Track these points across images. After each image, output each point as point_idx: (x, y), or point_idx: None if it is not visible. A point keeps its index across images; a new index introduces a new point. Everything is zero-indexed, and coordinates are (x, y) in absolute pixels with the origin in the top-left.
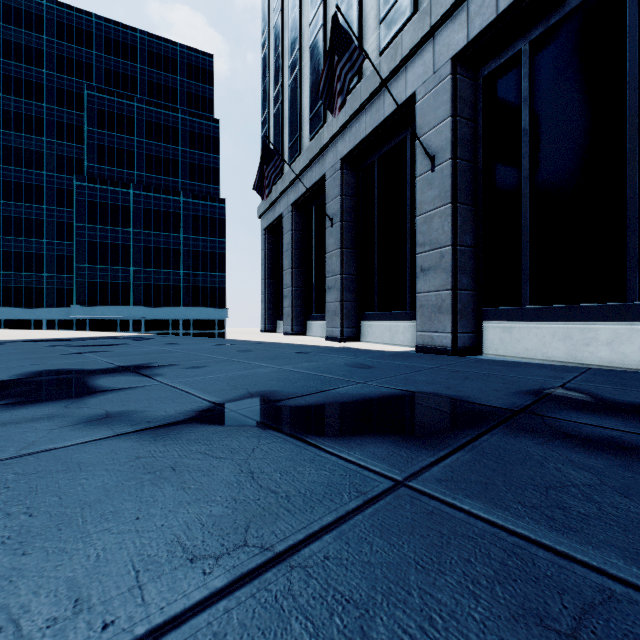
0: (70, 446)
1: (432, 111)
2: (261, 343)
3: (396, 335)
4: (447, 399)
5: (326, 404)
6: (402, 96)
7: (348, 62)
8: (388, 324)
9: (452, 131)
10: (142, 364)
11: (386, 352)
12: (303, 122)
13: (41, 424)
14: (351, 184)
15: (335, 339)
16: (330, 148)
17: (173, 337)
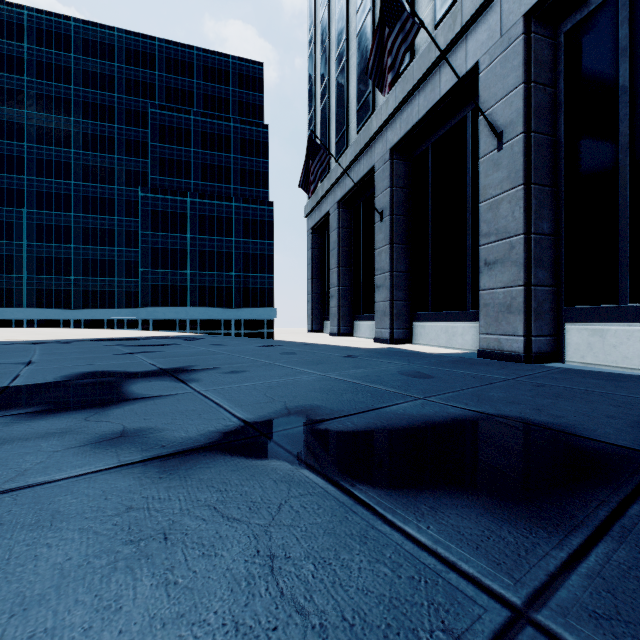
0: (60, 481)
1: (499, 80)
2: (306, 345)
3: (453, 337)
4: (544, 429)
5: (379, 430)
6: (462, 69)
7: (400, 33)
8: (444, 325)
9: (525, 100)
10: (183, 367)
11: (444, 357)
12: (350, 114)
13: (48, 443)
14: (402, 174)
15: (384, 341)
16: (379, 138)
17: (222, 337)
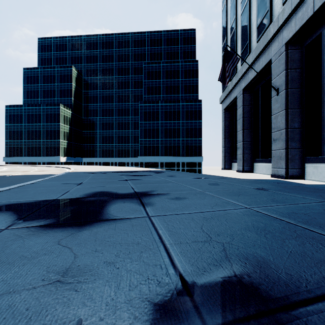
0: None
1: None
2: (224, 178)
3: None
4: None
5: None
6: None
7: None
8: None
9: None
10: (147, 191)
11: None
12: (251, 32)
13: (2, 276)
14: (295, 59)
15: (280, 177)
16: (275, 39)
17: (174, 172)
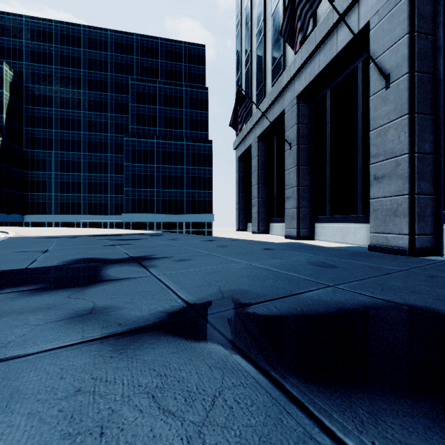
0: (30, 355)
1: (386, 34)
2: (235, 240)
3: (347, 235)
4: None
5: (300, 315)
6: (354, 29)
7: (307, 3)
8: (339, 226)
9: (409, 47)
10: (146, 255)
11: (342, 251)
12: (267, 73)
13: (35, 317)
14: (306, 114)
15: (292, 237)
16: (288, 88)
17: (176, 234)
